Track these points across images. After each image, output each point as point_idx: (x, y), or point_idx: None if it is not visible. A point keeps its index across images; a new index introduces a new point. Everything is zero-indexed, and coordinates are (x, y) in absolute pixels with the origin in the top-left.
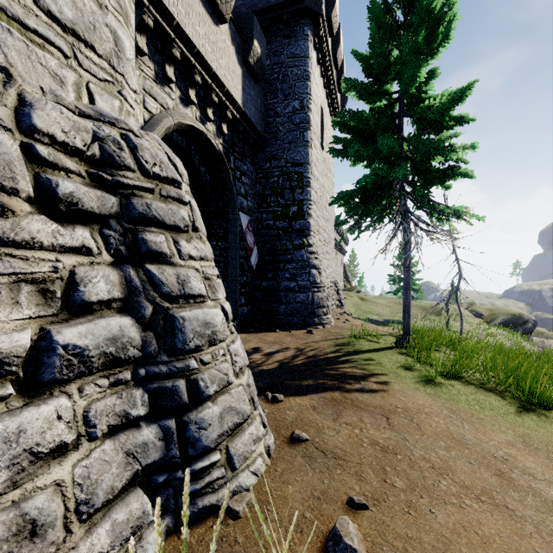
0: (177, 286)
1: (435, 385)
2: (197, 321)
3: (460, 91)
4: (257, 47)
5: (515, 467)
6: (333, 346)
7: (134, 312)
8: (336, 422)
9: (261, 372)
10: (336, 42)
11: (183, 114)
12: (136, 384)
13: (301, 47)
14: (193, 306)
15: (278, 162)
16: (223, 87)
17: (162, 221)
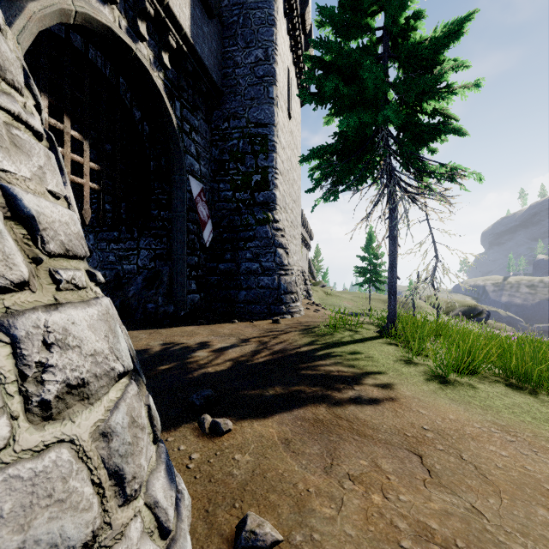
0: None
1: (453, 385)
2: None
3: (458, 22)
4: None
5: None
6: (307, 338)
7: None
8: (332, 477)
9: (202, 378)
10: (304, 1)
11: (95, 7)
12: None
13: None
14: None
15: (238, 121)
16: None
17: None
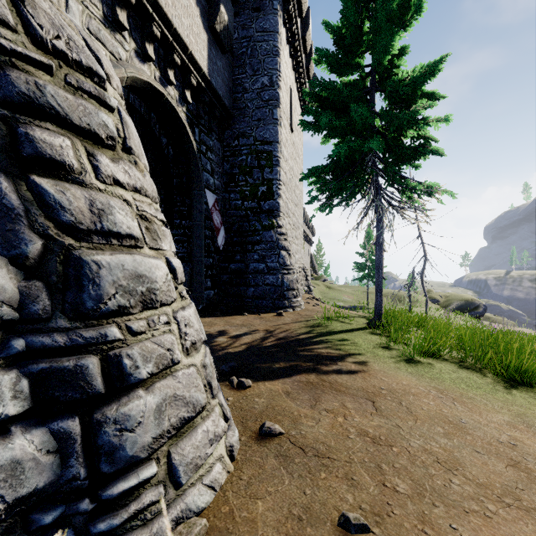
0: (89, 216)
1: (415, 364)
2: (122, 271)
3: (433, 64)
4: (224, 13)
5: (527, 454)
6: (305, 328)
7: (6, 247)
8: (315, 410)
9: (226, 356)
10: (305, 25)
11: (139, 69)
12: (9, 365)
13: (271, 21)
14: (117, 250)
15: (247, 139)
16: (186, 49)
17: (64, 117)
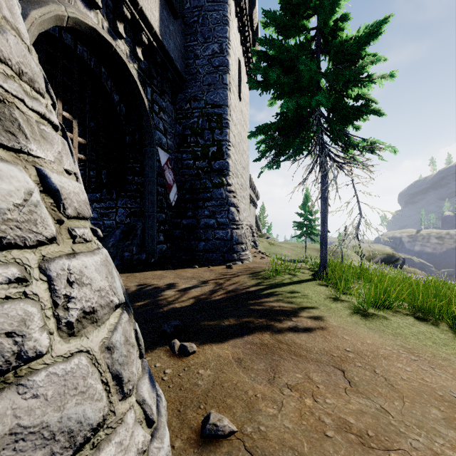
0: None
1: (371, 318)
2: None
3: (377, 24)
4: None
5: None
6: (254, 280)
7: None
8: (274, 386)
9: (171, 312)
10: (252, 4)
11: (83, 12)
12: None
13: None
14: None
15: (198, 103)
16: (136, 3)
17: None
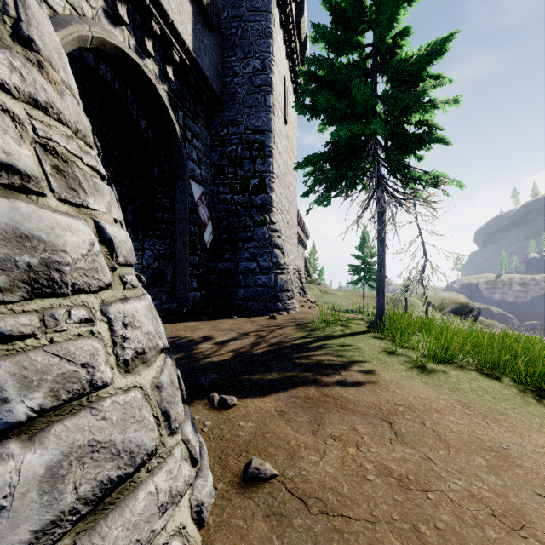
0: None
1: (429, 372)
2: None
3: (440, 42)
4: None
5: None
6: (301, 332)
7: None
8: (318, 437)
9: (208, 365)
10: (300, 11)
11: (108, 30)
12: None
13: None
14: None
15: (237, 128)
16: (166, 17)
17: None
